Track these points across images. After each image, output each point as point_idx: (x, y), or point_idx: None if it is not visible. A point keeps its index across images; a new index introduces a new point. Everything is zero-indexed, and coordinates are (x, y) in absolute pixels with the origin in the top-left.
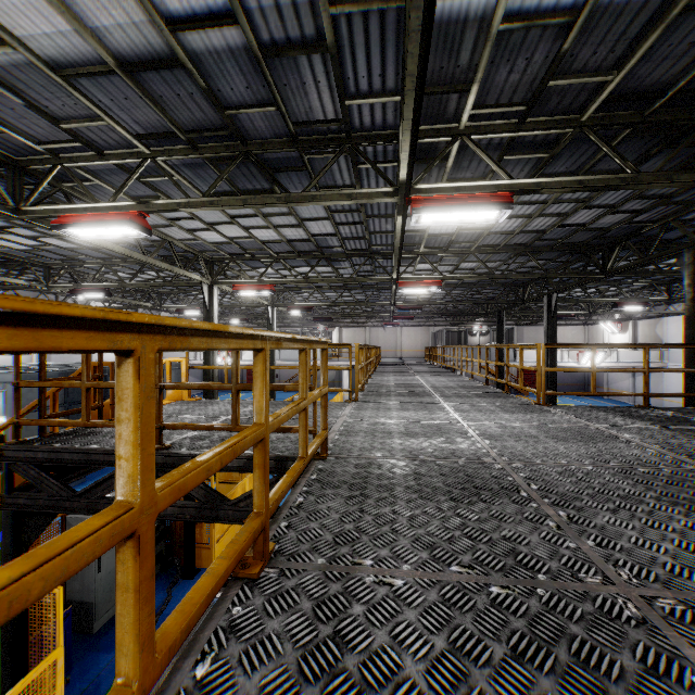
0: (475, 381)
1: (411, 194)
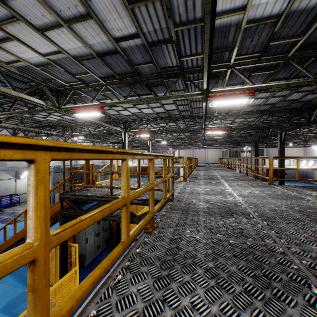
0: (241, 174)
1: (208, 94)
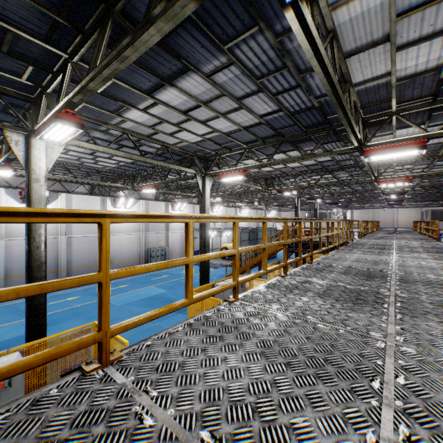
0: (424, 237)
1: (377, 180)
